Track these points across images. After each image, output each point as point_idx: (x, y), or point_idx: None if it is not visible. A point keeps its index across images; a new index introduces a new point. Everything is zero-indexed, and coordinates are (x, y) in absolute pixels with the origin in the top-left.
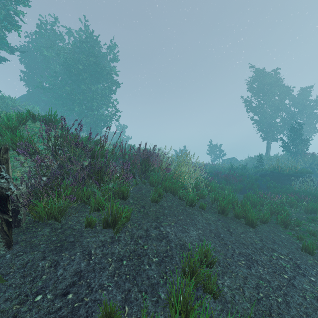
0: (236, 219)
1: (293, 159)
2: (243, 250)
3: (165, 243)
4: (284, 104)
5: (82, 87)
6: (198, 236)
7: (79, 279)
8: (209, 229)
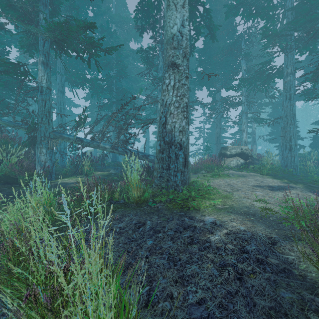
0: None
1: None
2: None
3: None
4: None
5: None
6: None
7: None
8: None
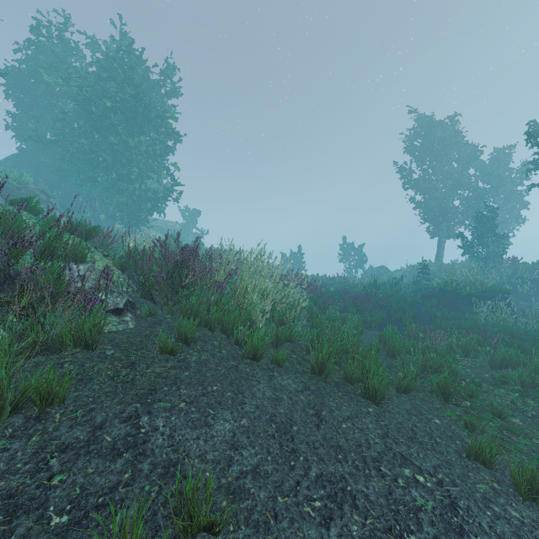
0: (346, 385)
1: (478, 268)
2: (332, 467)
3: (124, 463)
4: (467, 175)
5: (111, 139)
6: (232, 434)
7: None
8: (272, 413)
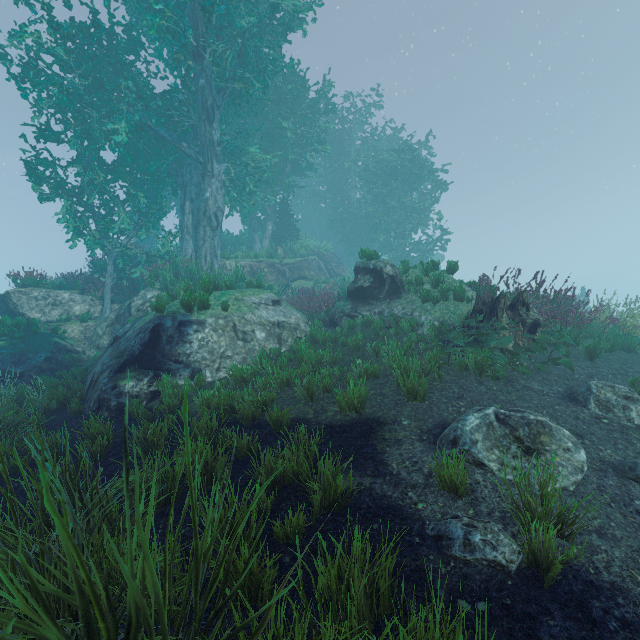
0: None
1: None
2: None
3: None
4: None
5: (392, 203)
6: None
7: (592, 375)
8: None
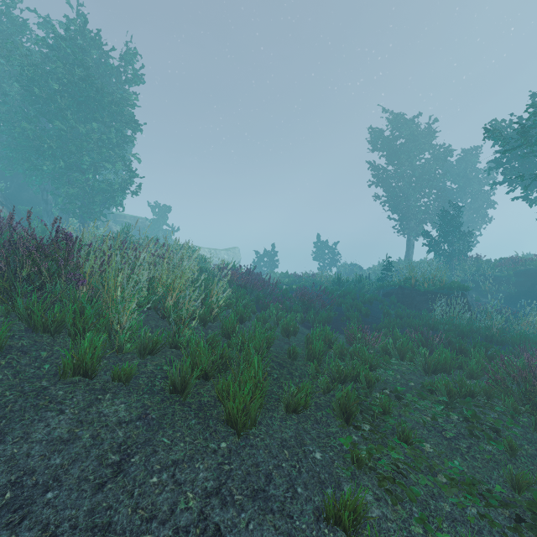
0: (216, 406)
1: (438, 264)
2: None
3: None
4: (436, 175)
5: (57, 124)
6: None
7: None
8: (31, 468)
